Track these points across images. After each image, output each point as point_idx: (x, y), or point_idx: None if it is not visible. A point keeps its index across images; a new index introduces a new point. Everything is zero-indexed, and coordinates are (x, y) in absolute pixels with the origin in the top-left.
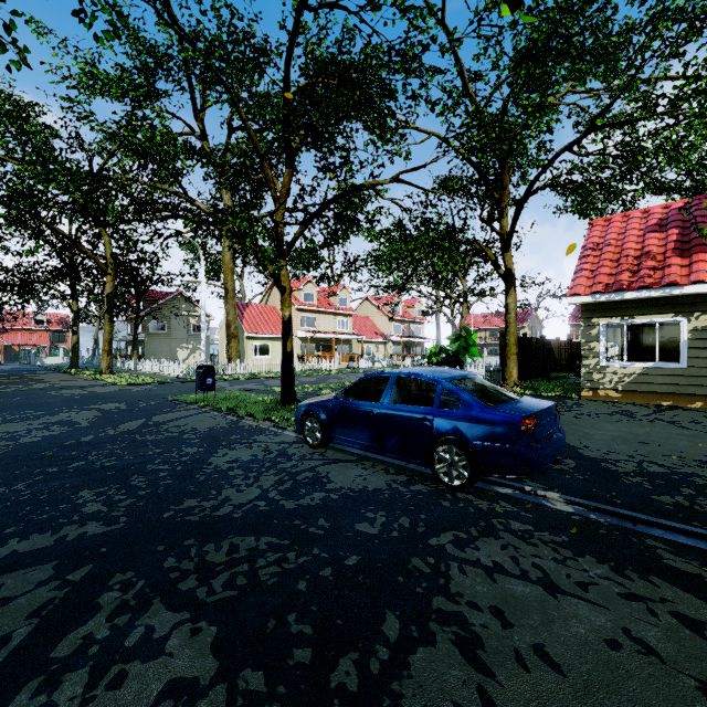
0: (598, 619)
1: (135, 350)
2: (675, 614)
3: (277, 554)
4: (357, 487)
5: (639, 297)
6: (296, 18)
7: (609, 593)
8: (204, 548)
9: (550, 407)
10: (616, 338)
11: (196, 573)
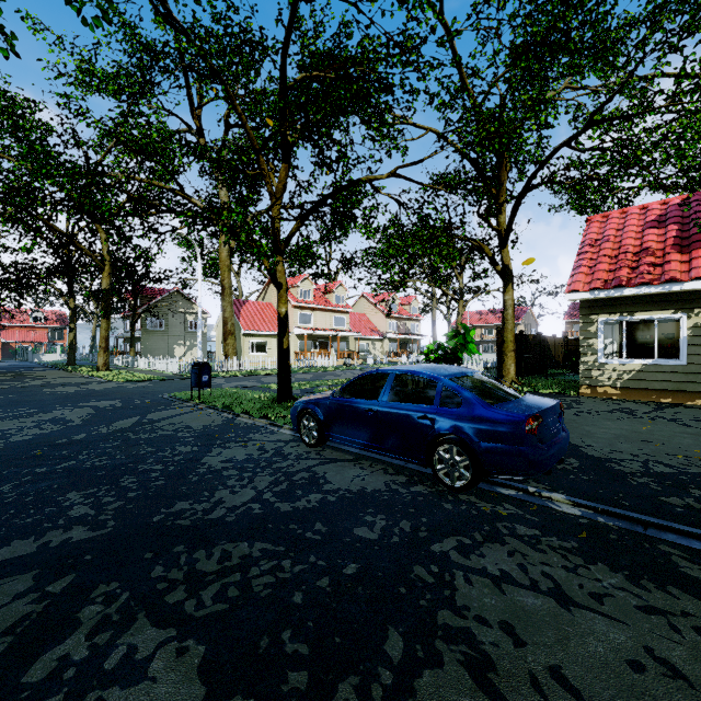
0: (617, 636)
1: (132, 347)
2: (699, 630)
3: (272, 561)
4: (355, 488)
5: (638, 294)
6: (292, 9)
7: (626, 606)
8: (195, 555)
9: (555, 405)
10: (615, 335)
11: (184, 584)
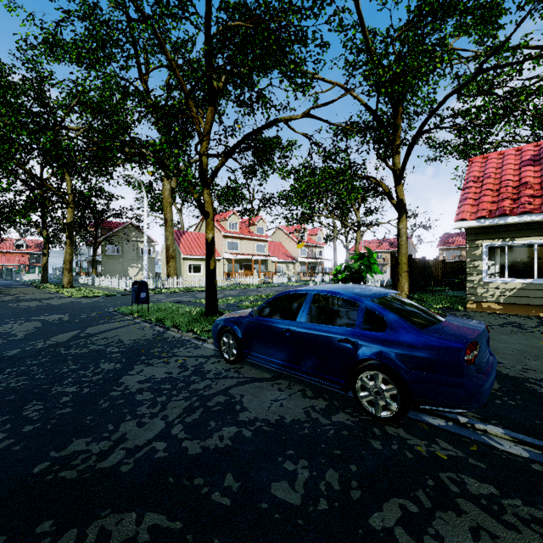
0: None
1: (93, 269)
2: None
3: None
4: (273, 418)
5: (520, 221)
6: None
7: None
8: (60, 541)
9: (484, 328)
10: (497, 258)
11: None
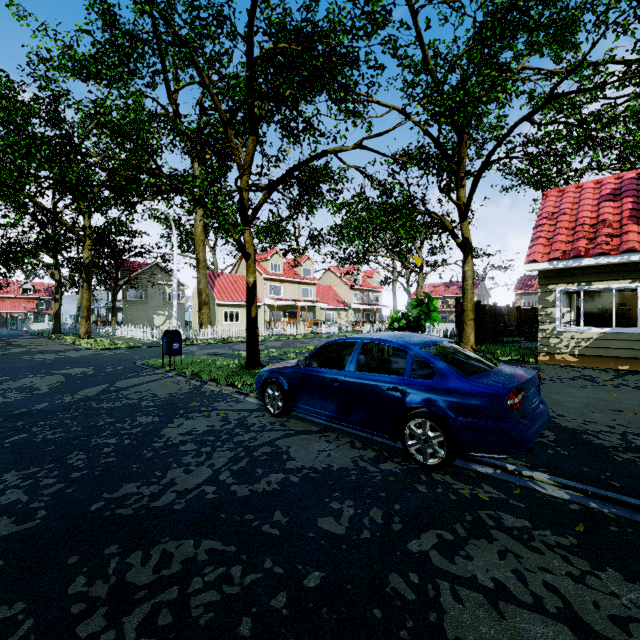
0: None
1: (113, 317)
2: None
3: (219, 568)
4: (320, 466)
5: (596, 264)
6: None
7: None
8: (128, 559)
9: (534, 376)
10: (572, 304)
11: (106, 605)
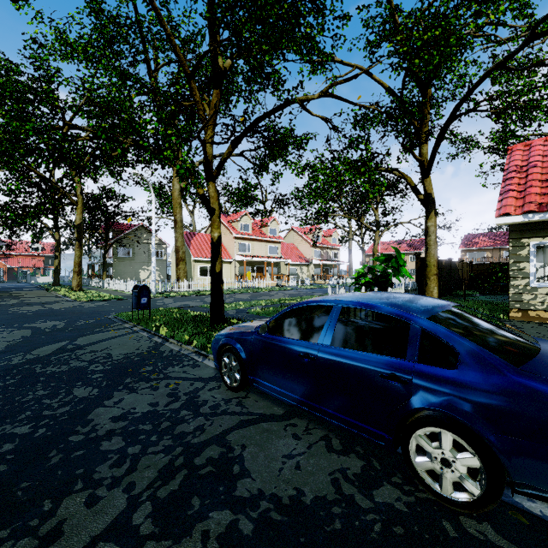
0: None
1: (104, 271)
2: None
3: None
4: (285, 493)
5: None
6: None
7: None
8: None
9: None
10: (547, 258)
11: None
